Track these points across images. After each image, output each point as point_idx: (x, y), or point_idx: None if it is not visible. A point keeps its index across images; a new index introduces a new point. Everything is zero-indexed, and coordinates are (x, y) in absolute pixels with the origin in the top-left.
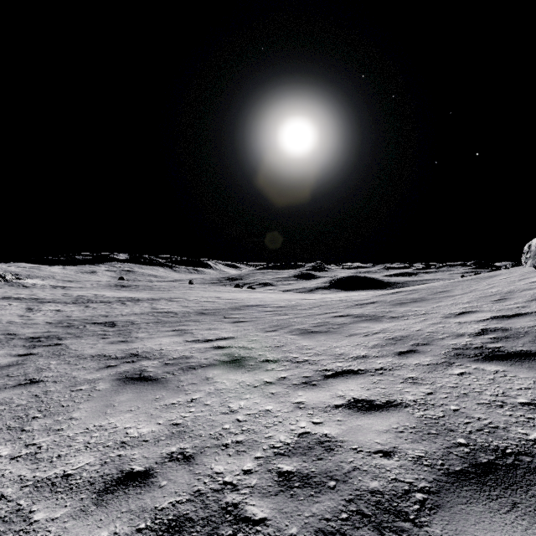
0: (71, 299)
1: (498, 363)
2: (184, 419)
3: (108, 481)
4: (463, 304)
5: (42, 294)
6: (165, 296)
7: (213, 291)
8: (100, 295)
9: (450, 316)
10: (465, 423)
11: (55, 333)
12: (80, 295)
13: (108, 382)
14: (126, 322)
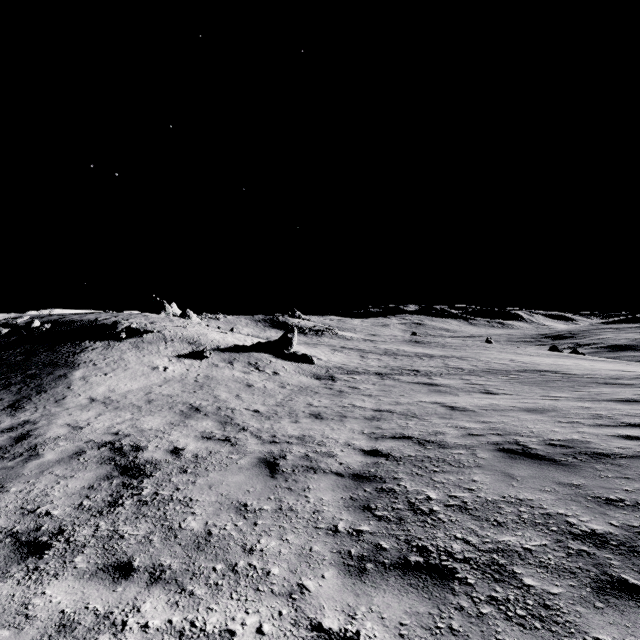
0: (381, 351)
1: (618, 402)
2: (456, 399)
3: (434, 402)
4: None
5: (361, 346)
6: (456, 355)
7: (512, 352)
8: (400, 349)
9: None
10: (550, 406)
11: (388, 372)
12: (386, 348)
13: (426, 390)
14: (426, 371)
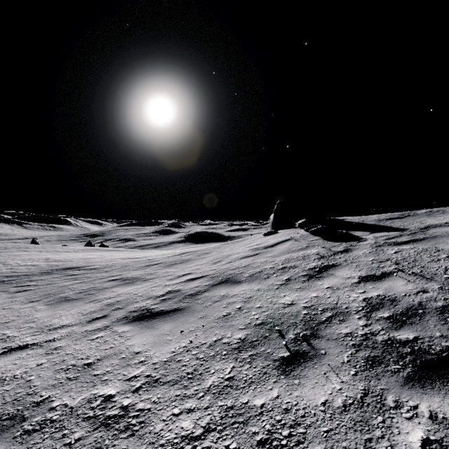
0: None
1: (135, 323)
2: None
3: None
4: (198, 266)
5: None
6: None
7: (52, 251)
8: None
9: (174, 278)
10: (15, 394)
11: None
12: None
13: None
14: None
